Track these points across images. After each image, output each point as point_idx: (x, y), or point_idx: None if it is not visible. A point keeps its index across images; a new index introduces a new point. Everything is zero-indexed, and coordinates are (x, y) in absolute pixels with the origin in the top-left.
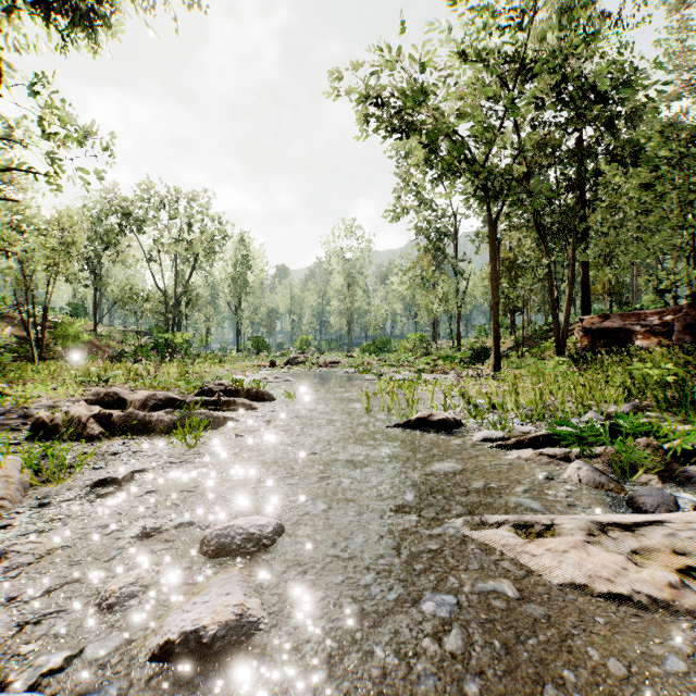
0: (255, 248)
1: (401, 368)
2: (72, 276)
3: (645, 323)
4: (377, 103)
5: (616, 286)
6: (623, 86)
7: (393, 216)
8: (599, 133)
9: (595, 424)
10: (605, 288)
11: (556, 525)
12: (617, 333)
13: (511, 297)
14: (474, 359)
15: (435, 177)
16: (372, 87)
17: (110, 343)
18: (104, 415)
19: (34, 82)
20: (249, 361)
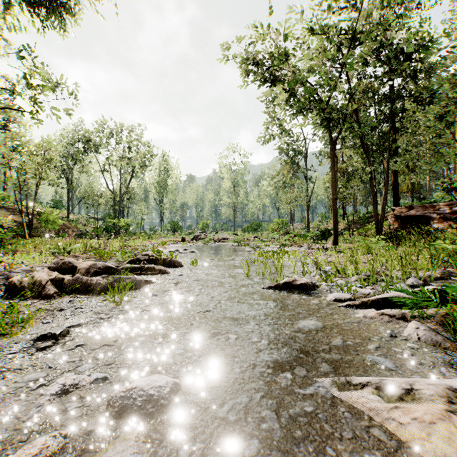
0: (172, 163)
1: (270, 242)
2: (52, 182)
3: (439, 212)
4: (254, 63)
5: (416, 187)
6: (423, 49)
7: (263, 141)
8: (405, 82)
9: (426, 291)
10: (408, 188)
11: (415, 390)
12: (419, 219)
13: (345, 194)
14: (321, 237)
15: (293, 113)
16: (250, 52)
17: (77, 225)
18: (59, 279)
19: (21, 50)
20: (168, 237)
